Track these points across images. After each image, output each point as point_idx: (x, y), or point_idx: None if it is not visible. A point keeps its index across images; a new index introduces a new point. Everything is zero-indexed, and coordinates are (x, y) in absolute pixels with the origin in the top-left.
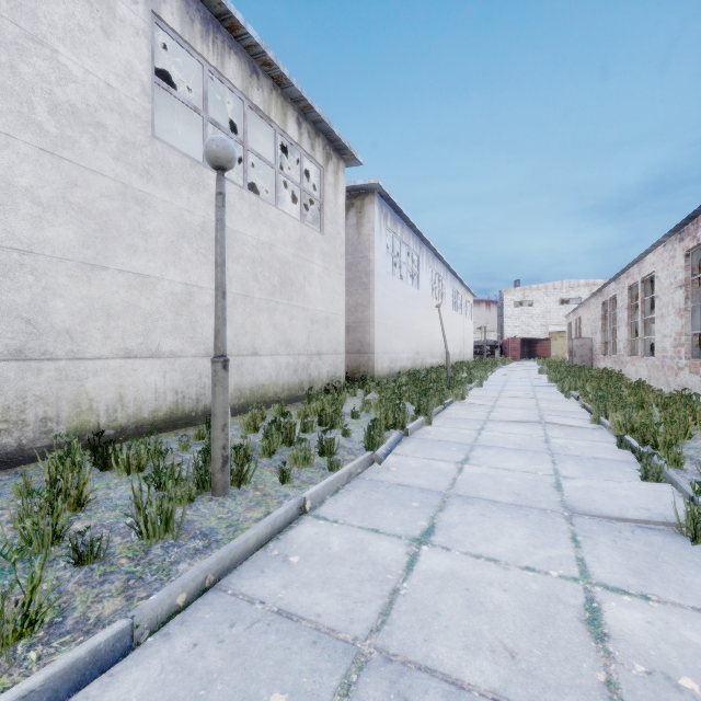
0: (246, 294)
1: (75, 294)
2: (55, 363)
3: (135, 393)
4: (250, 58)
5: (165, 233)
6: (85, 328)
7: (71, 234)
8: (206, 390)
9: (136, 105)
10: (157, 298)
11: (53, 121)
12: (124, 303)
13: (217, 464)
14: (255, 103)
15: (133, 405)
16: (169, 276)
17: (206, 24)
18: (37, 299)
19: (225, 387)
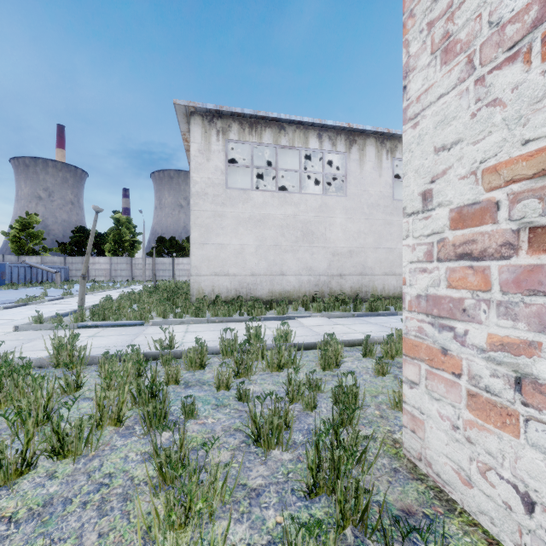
0: None
1: (372, 257)
2: (368, 276)
3: (387, 287)
4: None
5: (397, 232)
6: (375, 266)
7: (371, 240)
8: None
9: (388, 193)
10: (394, 255)
11: (367, 210)
12: (384, 258)
13: None
14: None
15: (387, 291)
16: (398, 247)
17: None
18: (364, 259)
19: None
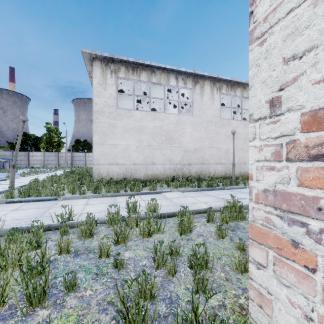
0: (242, 148)
1: (208, 153)
2: (206, 165)
3: (217, 171)
4: (243, 85)
5: (223, 138)
6: (210, 159)
7: (208, 142)
8: (231, 172)
9: (217, 114)
10: (221, 152)
11: (205, 124)
12: (215, 154)
13: (233, 181)
14: (245, 96)
15: (217, 173)
16: (223, 147)
17: (231, 86)
18: (204, 154)
19: (234, 169)
